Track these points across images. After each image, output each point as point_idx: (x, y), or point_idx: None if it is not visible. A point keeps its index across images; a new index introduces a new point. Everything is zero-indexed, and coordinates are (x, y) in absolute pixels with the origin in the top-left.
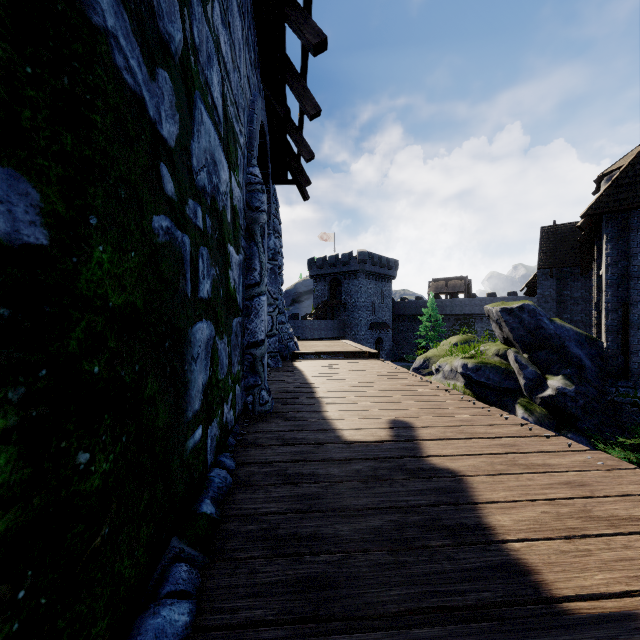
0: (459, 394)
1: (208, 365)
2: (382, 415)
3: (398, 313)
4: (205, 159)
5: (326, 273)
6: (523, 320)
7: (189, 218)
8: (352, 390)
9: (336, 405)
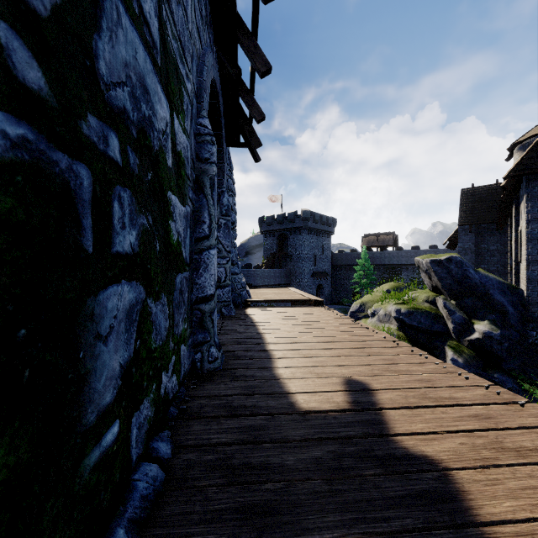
0: (408, 346)
1: (132, 337)
2: (335, 373)
3: (336, 263)
4: (126, 76)
5: (274, 229)
6: (451, 270)
7: (89, 141)
8: (302, 341)
9: (287, 360)
